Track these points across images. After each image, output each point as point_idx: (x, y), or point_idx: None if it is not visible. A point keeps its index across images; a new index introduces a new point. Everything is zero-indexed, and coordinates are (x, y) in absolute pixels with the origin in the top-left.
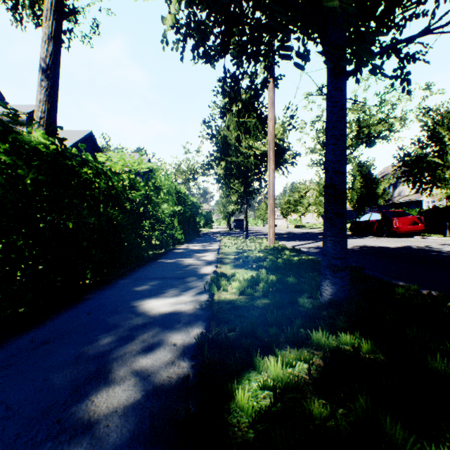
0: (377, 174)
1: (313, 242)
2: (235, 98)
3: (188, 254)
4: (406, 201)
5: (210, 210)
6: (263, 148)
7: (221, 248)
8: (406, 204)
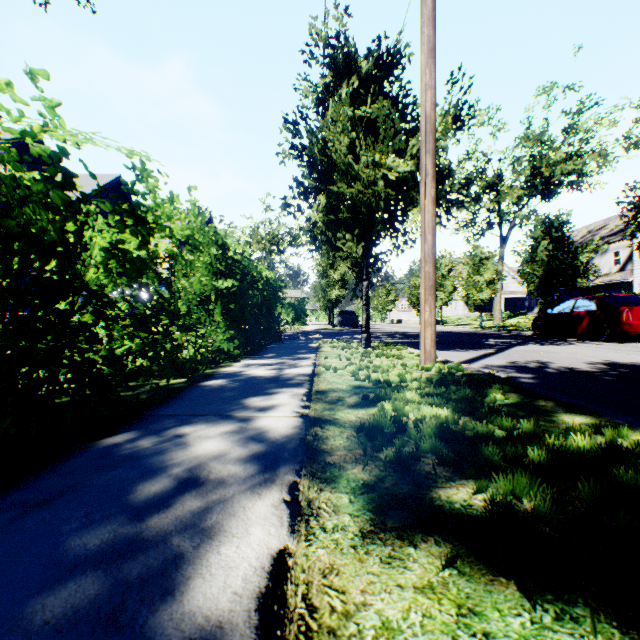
0: (574, 236)
1: (493, 352)
2: (345, 69)
3: (227, 401)
4: (606, 283)
5: (303, 298)
6: (402, 167)
7: (317, 374)
8: (605, 289)
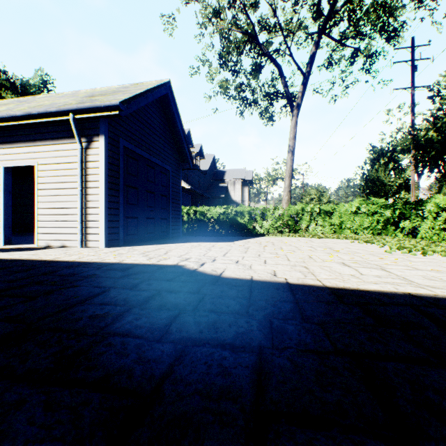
0: None
1: None
2: (381, 155)
3: None
4: None
5: None
6: (398, 181)
7: None
8: None
